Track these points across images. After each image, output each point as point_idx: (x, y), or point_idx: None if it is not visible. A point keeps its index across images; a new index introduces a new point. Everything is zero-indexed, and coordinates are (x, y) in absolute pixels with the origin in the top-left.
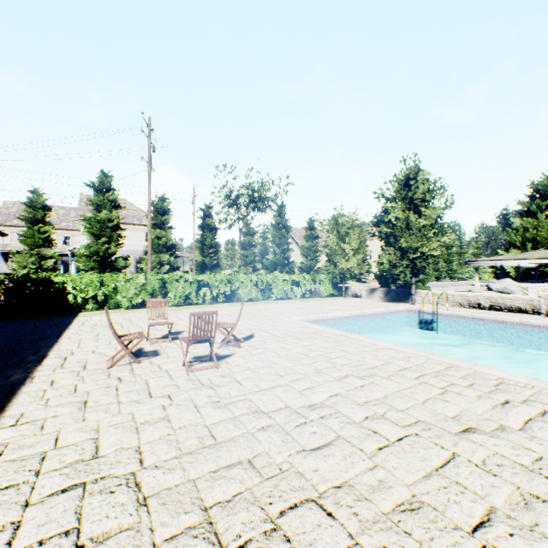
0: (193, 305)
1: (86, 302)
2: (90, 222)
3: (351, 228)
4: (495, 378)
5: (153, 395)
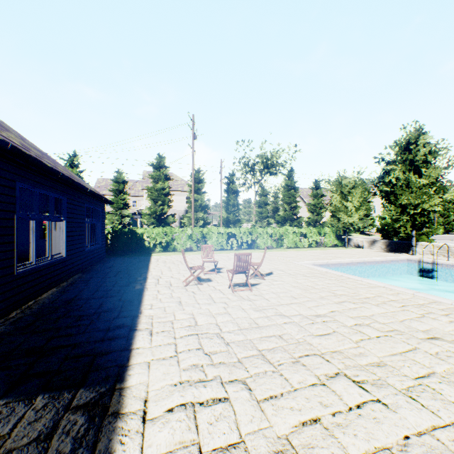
0: (223, 250)
1: (155, 247)
2: (151, 190)
3: (353, 188)
4: None
5: (216, 301)
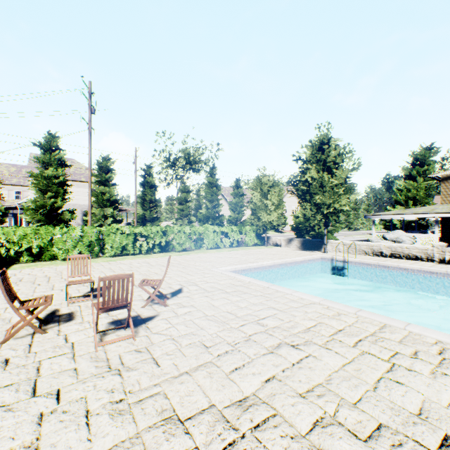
0: (130, 255)
1: (22, 254)
2: (36, 178)
3: (272, 186)
4: (434, 341)
5: (37, 391)
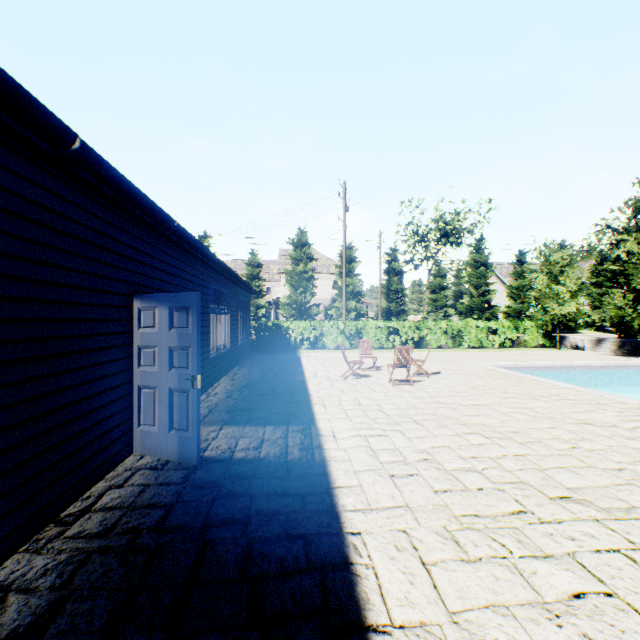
0: (382, 349)
1: (301, 343)
2: (290, 275)
3: (568, 265)
4: None
5: (376, 391)
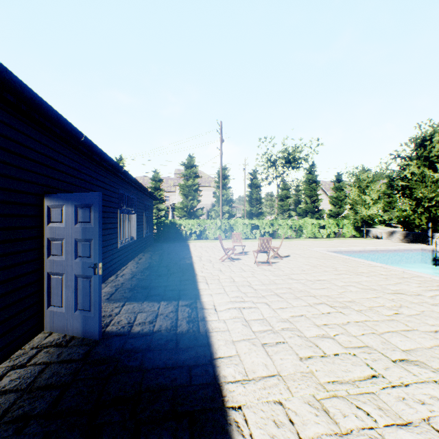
0: (248, 239)
1: (190, 235)
2: (183, 187)
3: (372, 182)
4: None
5: (245, 271)
